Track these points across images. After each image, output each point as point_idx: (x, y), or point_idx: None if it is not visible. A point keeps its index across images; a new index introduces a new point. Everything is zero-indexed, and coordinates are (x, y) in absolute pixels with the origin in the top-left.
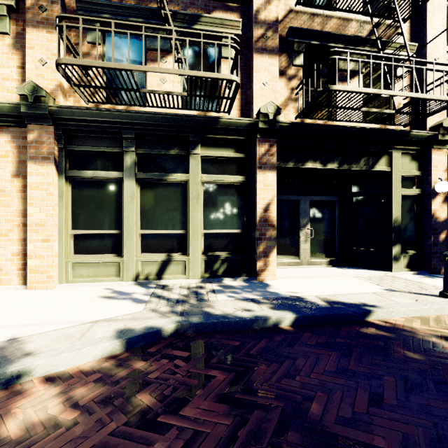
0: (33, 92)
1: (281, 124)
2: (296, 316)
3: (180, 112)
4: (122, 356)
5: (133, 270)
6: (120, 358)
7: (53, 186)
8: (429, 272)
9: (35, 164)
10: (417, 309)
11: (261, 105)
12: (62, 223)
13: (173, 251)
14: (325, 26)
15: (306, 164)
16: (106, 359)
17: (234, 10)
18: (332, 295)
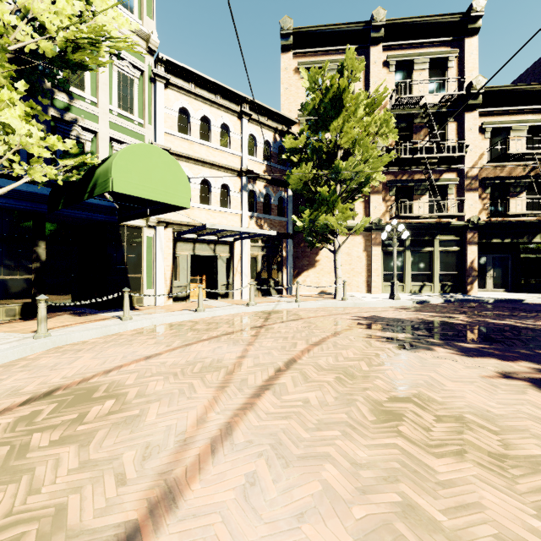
0: (379, 221)
1: (480, 224)
2: (494, 299)
3: (428, 220)
4: (445, 303)
5: (409, 289)
6: (445, 303)
7: (380, 255)
8: None
9: (374, 247)
10: None
11: (469, 215)
12: (381, 269)
13: (424, 281)
14: (503, 171)
15: (492, 240)
16: (442, 303)
17: (453, 171)
18: (507, 298)
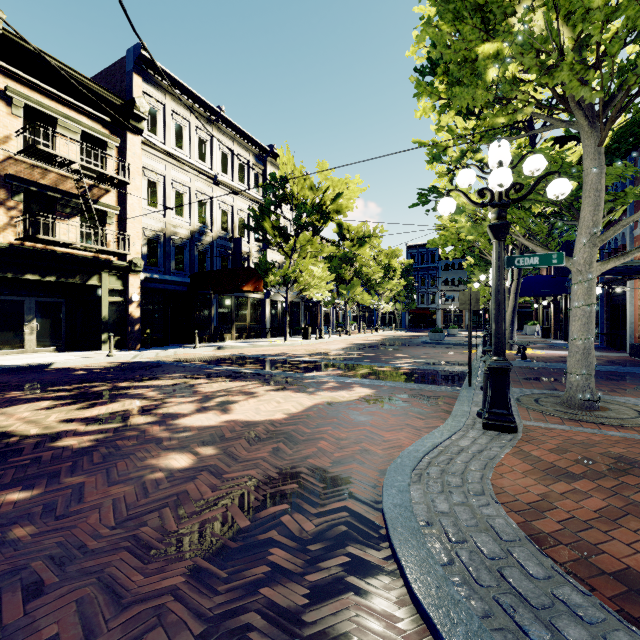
0: None
1: None
2: None
3: None
4: None
5: None
6: None
7: None
8: (129, 350)
9: None
10: (83, 361)
11: None
12: None
13: None
14: (46, 177)
15: (26, 276)
16: None
17: None
18: (36, 362)
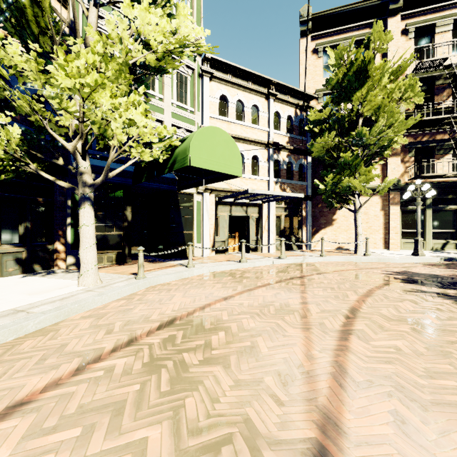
0: (397, 182)
1: None
2: None
3: (451, 179)
4: None
5: (430, 246)
6: None
7: (399, 213)
8: None
9: (392, 206)
10: None
11: None
12: (400, 227)
13: (447, 239)
14: None
15: None
16: None
17: None
18: None
